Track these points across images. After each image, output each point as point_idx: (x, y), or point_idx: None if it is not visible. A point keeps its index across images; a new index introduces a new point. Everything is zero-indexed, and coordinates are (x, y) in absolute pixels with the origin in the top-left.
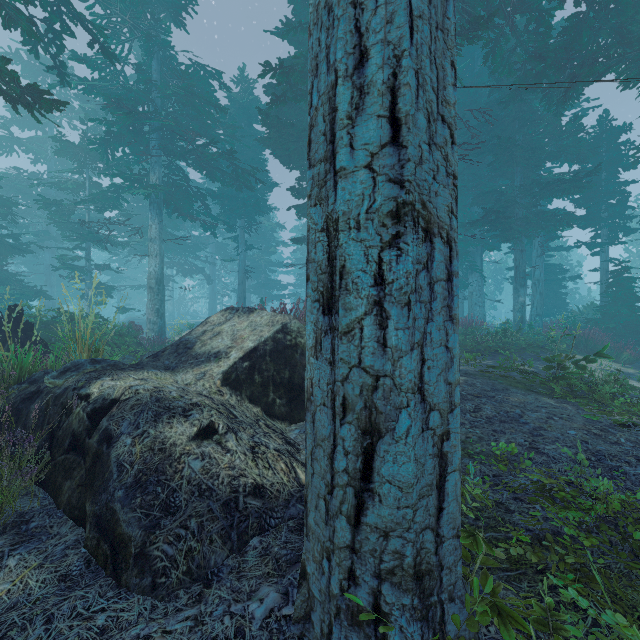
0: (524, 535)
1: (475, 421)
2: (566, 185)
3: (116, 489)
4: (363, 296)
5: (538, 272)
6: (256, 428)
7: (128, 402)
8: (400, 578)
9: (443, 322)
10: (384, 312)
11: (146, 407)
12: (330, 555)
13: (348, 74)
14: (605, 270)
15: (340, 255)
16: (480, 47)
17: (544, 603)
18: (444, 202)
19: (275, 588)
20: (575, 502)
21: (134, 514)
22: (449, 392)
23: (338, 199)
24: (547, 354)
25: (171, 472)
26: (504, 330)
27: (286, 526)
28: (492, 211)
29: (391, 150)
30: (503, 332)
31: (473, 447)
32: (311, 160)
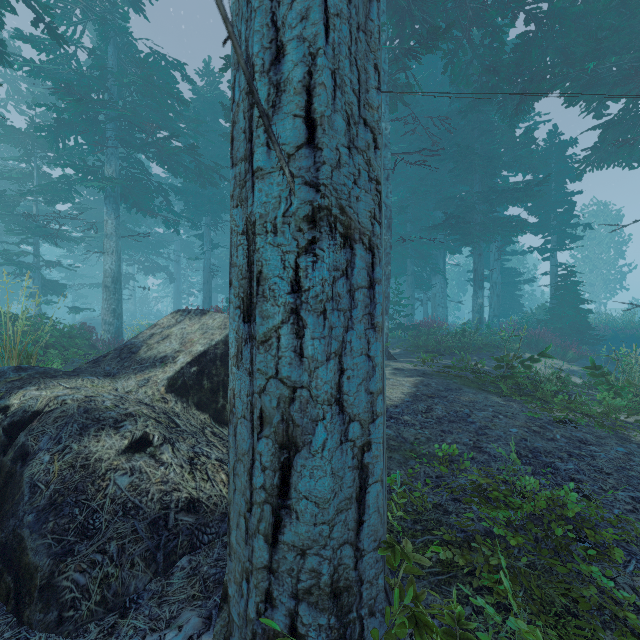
0: (455, 538)
1: (425, 422)
2: (519, 193)
3: (26, 513)
4: (280, 303)
5: (495, 275)
6: (199, 437)
7: (51, 414)
8: (317, 597)
9: (364, 330)
10: (301, 320)
11: (71, 419)
12: (249, 576)
13: (265, 69)
14: (554, 274)
15: (257, 260)
16: (440, 57)
17: (469, 606)
18: (366, 207)
19: (198, 612)
20: (506, 501)
21: (44, 541)
22: (371, 402)
23: (255, 201)
24: (502, 353)
25: (93, 491)
26: (463, 330)
27: (220, 542)
28: (452, 216)
29: (307, 152)
30: (462, 332)
31: (420, 448)
32: (233, 158)
